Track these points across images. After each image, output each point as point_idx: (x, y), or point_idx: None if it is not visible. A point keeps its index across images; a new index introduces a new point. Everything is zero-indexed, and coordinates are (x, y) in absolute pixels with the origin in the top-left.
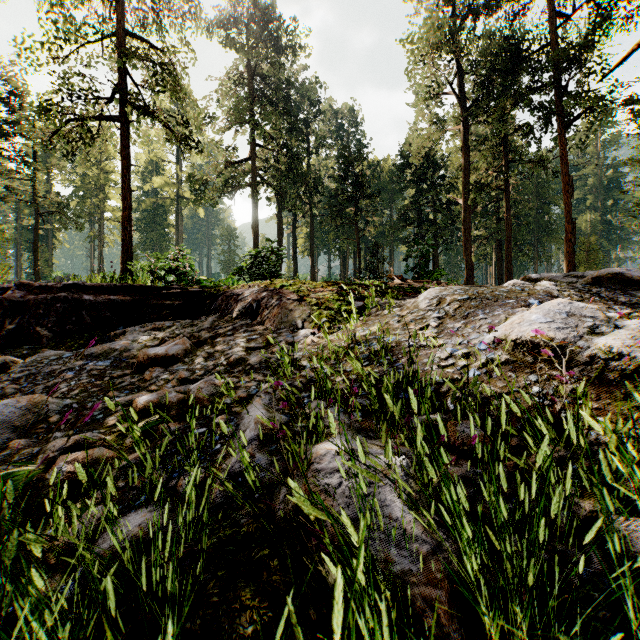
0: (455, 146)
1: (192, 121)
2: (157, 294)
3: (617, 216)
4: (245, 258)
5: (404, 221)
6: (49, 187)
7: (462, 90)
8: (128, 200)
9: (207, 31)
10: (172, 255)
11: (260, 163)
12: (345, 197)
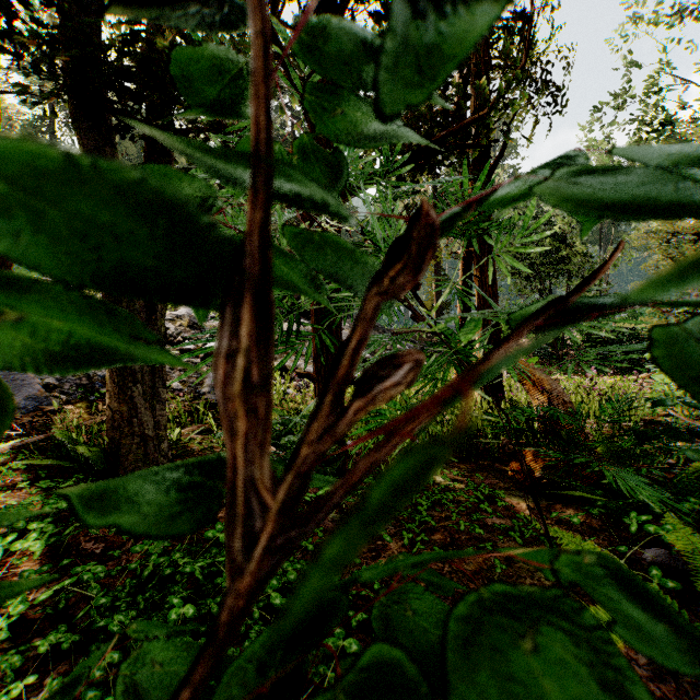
0: None
1: None
2: None
3: None
4: None
5: None
6: None
7: None
8: None
9: None
10: None
11: None
12: None
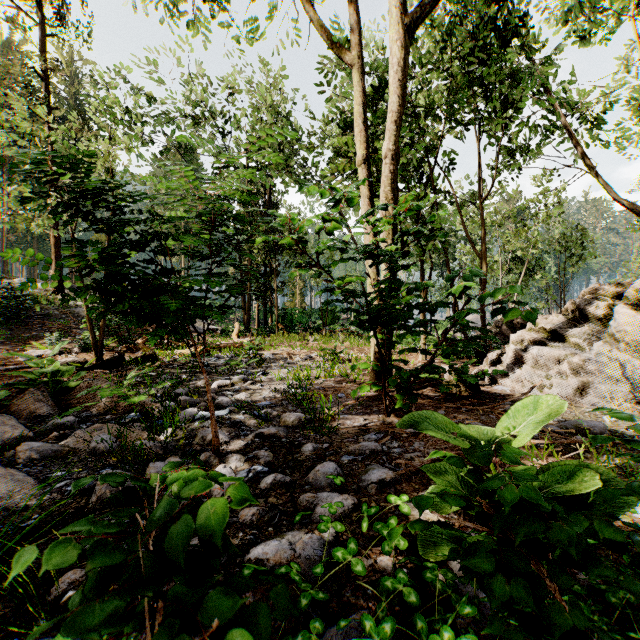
0: None
1: None
2: None
3: None
4: None
5: None
6: None
7: None
8: None
9: None
10: None
11: None
12: None
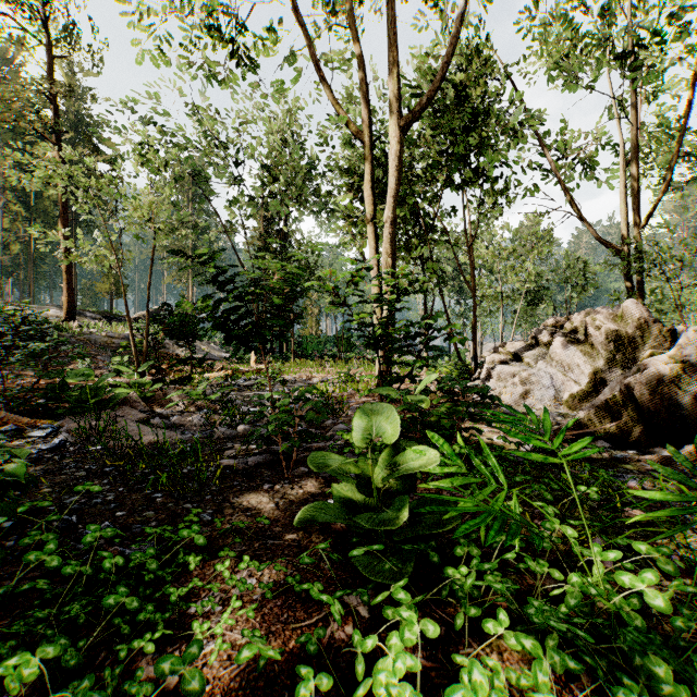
0: None
1: None
2: None
3: None
4: None
5: None
6: None
7: None
8: None
9: None
10: None
11: None
12: None
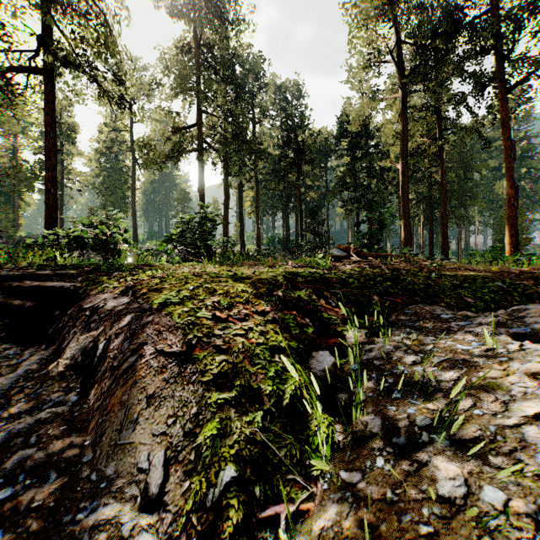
0: (387, 119)
1: (128, 79)
2: (8, 287)
3: (529, 182)
4: (177, 224)
5: (342, 186)
6: (16, 153)
7: (400, 59)
8: (52, 160)
9: (155, 1)
10: (98, 220)
11: (208, 130)
12: (288, 163)
